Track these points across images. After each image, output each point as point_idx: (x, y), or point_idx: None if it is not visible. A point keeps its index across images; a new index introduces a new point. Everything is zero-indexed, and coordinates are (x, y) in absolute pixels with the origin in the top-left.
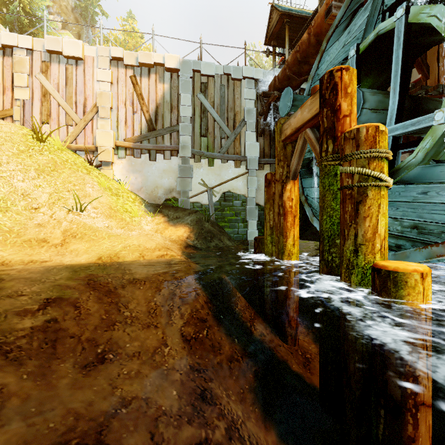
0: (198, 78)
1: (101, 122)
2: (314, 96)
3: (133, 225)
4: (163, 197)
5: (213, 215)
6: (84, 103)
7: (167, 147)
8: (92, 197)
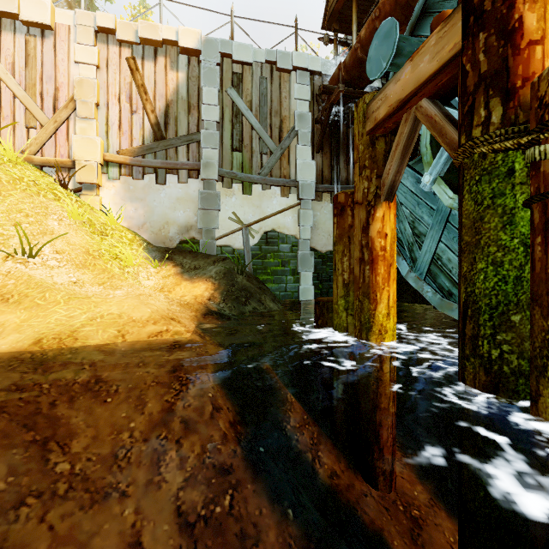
0: (228, 67)
1: (80, 124)
2: (448, 21)
3: (120, 280)
4: (177, 238)
5: (249, 265)
6: (55, 94)
7: (183, 164)
8: (56, 234)
